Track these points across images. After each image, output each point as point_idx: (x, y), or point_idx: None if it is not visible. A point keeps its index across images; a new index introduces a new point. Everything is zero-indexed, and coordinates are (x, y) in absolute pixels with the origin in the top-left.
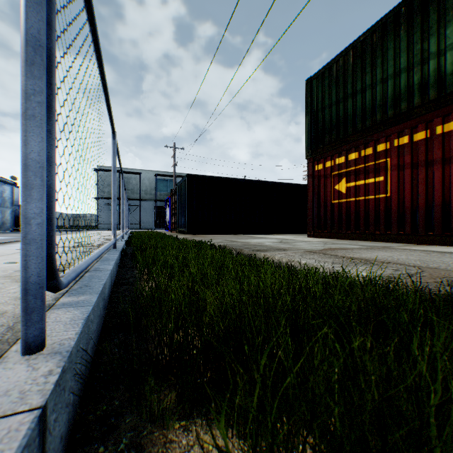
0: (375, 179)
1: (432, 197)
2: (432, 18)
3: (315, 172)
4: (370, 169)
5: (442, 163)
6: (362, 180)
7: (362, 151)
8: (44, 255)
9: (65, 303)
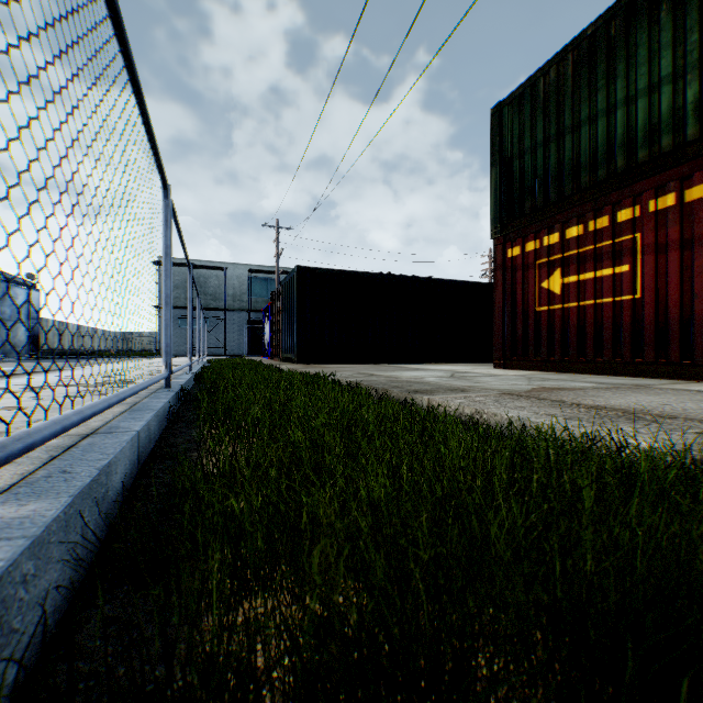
0: (614, 269)
1: None
2: None
3: (507, 260)
4: (605, 253)
5: None
6: (589, 272)
7: (589, 222)
8: None
9: None
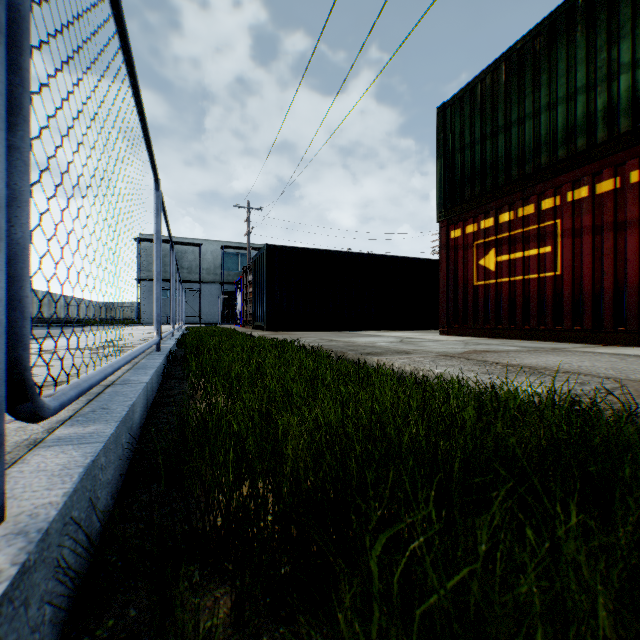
0: (539, 250)
1: (623, 276)
2: (624, 12)
3: (450, 241)
4: (531, 236)
5: (639, 225)
6: (519, 252)
7: (519, 209)
8: (1, 360)
9: (62, 437)
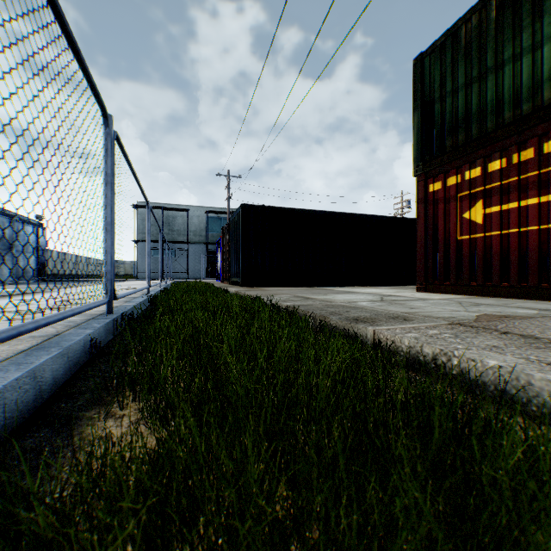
0: (539, 198)
1: None
2: None
3: (428, 194)
4: (530, 183)
5: None
6: (513, 202)
7: (513, 155)
8: None
9: None
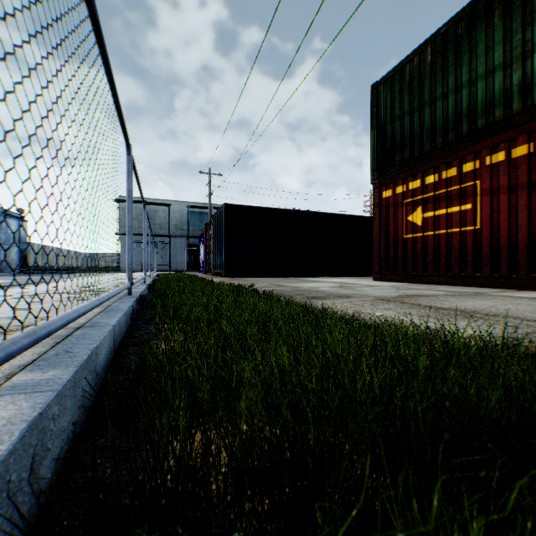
0: (460, 207)
1: None
2: None
3: (382, 200)
4: (454, 195)
5: None
6: (442, 209)
7: (442, 172)
8: None
9: (18, 384)
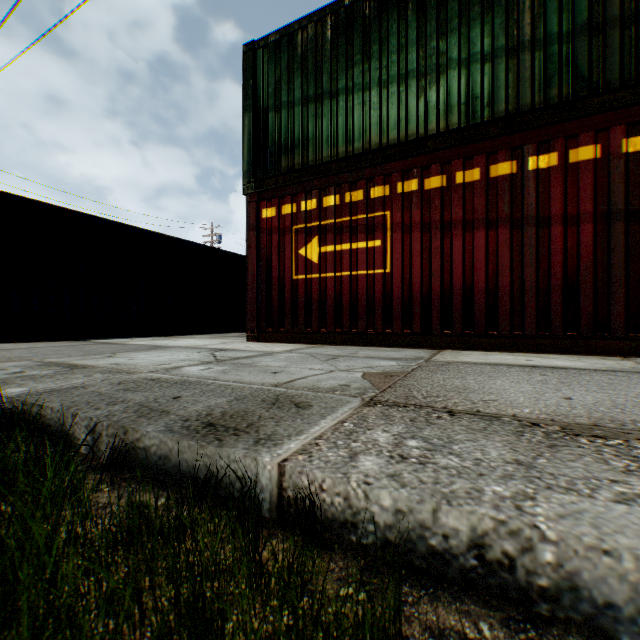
0: (368, 243)
1: (451, 278)
2: (454, 6)
3: (261, 221)
4: (361, 226)
5: (465, 227)
6: (347, 243)
7: (347, 193)
8: None
9: None
